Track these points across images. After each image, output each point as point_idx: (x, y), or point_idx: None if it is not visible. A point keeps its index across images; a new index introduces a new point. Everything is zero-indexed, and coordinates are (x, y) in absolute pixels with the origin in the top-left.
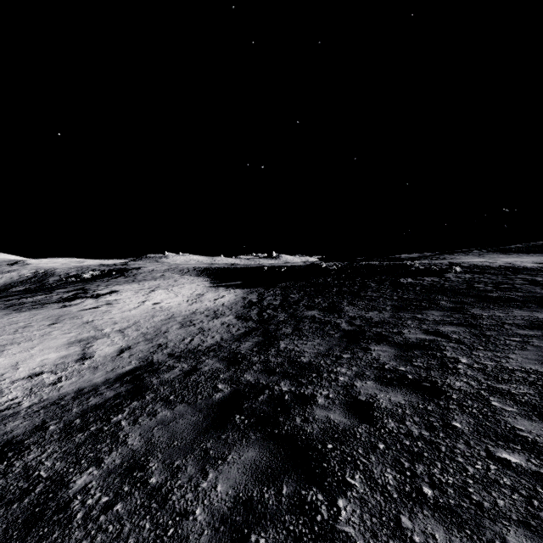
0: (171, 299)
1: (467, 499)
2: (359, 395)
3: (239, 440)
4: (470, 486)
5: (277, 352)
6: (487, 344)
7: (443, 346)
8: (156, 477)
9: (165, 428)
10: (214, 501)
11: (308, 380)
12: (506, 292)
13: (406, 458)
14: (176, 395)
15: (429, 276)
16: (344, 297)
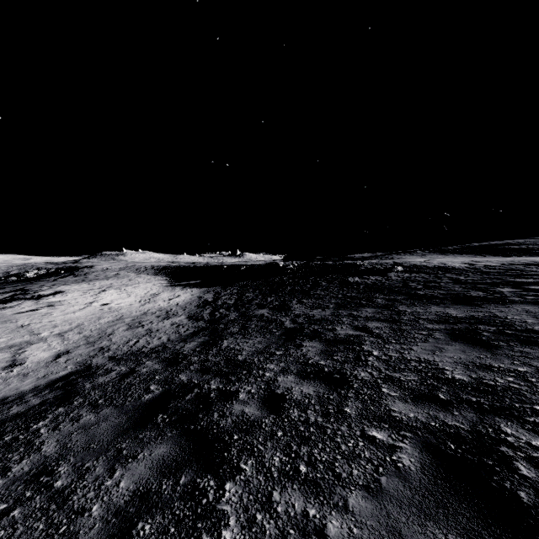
0: (123, 299)
1: (331, 472)
2: (277, 389)
3: (155, 438)
4: (337, 461)
5: (218, 351)
6: (399, 338)
7: (364, 341)
8: (62, 480)
9: (85, 432)
10: (113, 496)
11: (237, 377)
12: (432, 290)
13: (296, 442)
14: (105, 399)
15: (374, 275)
16: (295, 295)
